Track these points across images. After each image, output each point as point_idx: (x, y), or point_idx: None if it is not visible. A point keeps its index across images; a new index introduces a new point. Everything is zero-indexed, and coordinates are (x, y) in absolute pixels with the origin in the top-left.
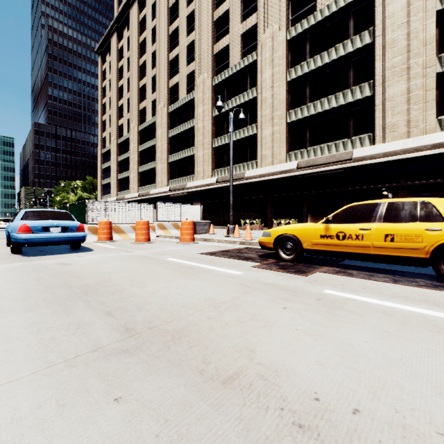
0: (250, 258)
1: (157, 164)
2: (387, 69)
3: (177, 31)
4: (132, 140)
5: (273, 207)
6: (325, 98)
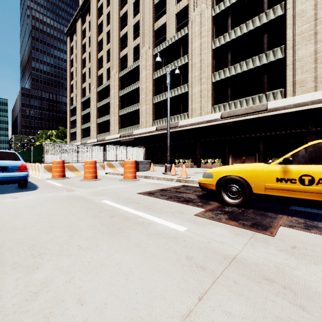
0: (190, 200)
1: (110, 116)
2: (297, 34)
3: (126, 14)
4: (92, 99)
5: (201, 149)
6: (244, 61)
